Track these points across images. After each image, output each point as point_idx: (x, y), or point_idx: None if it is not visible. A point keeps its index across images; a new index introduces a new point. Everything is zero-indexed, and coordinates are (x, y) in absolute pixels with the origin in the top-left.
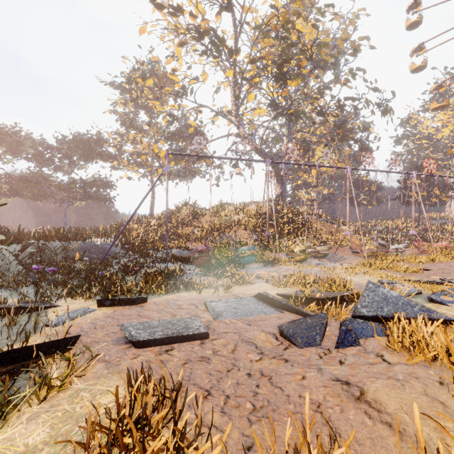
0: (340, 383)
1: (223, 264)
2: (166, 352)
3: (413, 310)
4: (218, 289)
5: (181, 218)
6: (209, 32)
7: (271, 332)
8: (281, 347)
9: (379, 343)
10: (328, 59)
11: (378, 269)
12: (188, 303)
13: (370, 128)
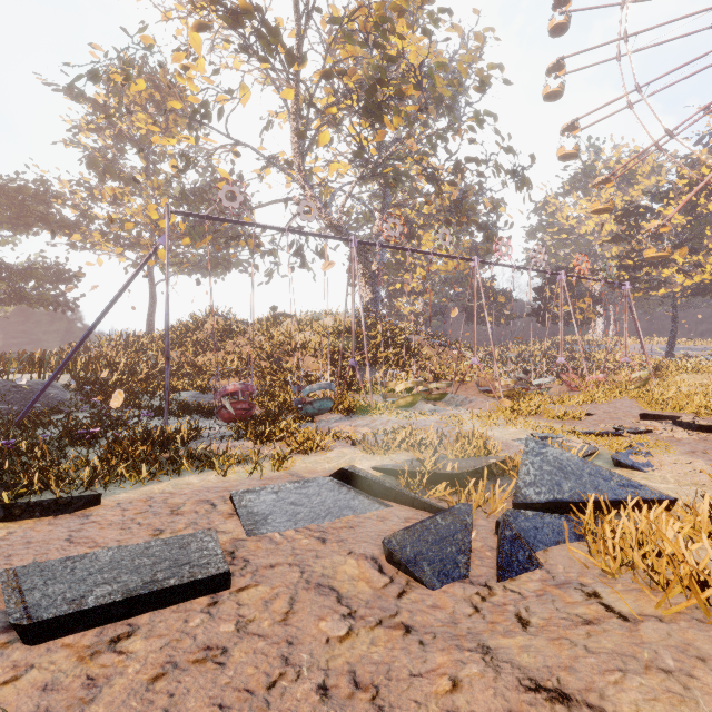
0: (545, 697)
1: (275, 417)
2: (111, 647)
3: (609, 485)
4: (263, 465)
5: (202, 337)
6: (252, 15)
7: (368, 554)
8: (393, 592)
9: (571, 558)
10: (443, 92)
11: (524, 415)
12: (195, 499)
13: (501, 208)
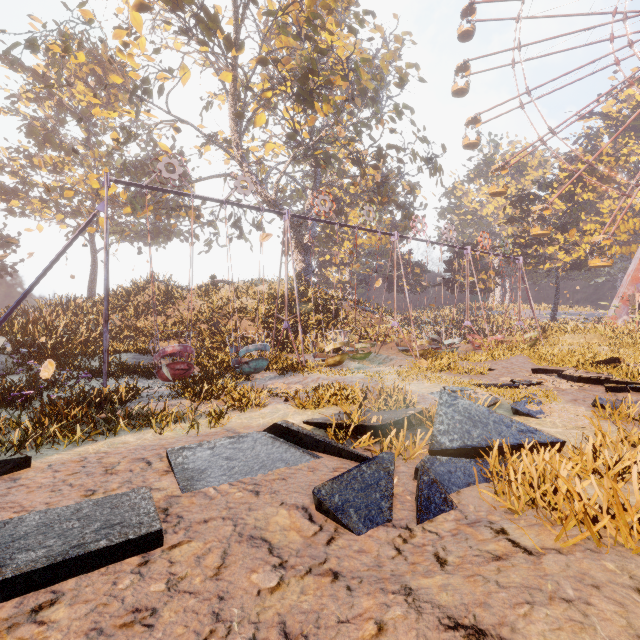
0: (463, 635)
1: (213, 376)
2: (31, 617)
3: (510, 431)
4: (200, 422)
5: (143, 302)
6: (192, 0)
7: (299, 504)
8: (322, 539)
9: (480, 498)
10: (368, 85)
11: (437, 371)
12: (131, 457)
13: (417, 190)
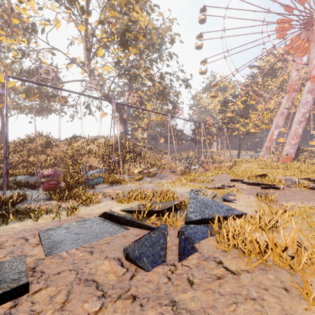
0: None
1: (72, 187)
2: None
3: (222, 210)
4: (62, 213)
5: (33, 147)
6: None
7: (116, 257)
8: (128, 276)
9: (209, 245)
10: (156, 41)
11: (188, 181)
12: (15, 237)
13: (179, 95)
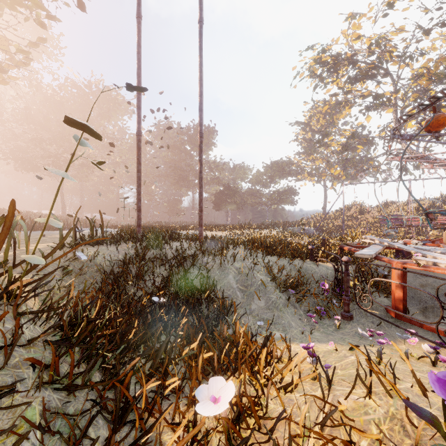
0: None
1: None
2: None
3: None
4: None
5: (350, 214)
6: (371, 95)
7: None
8: None
9: None
10: None
11: None
12: None
13: None
